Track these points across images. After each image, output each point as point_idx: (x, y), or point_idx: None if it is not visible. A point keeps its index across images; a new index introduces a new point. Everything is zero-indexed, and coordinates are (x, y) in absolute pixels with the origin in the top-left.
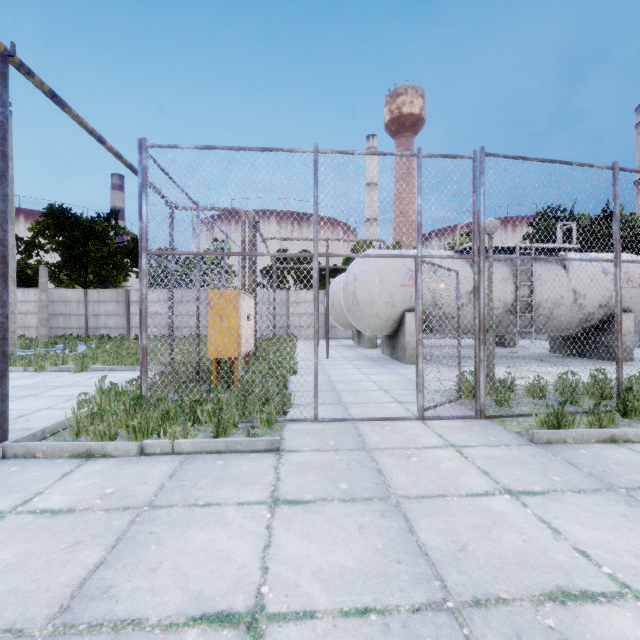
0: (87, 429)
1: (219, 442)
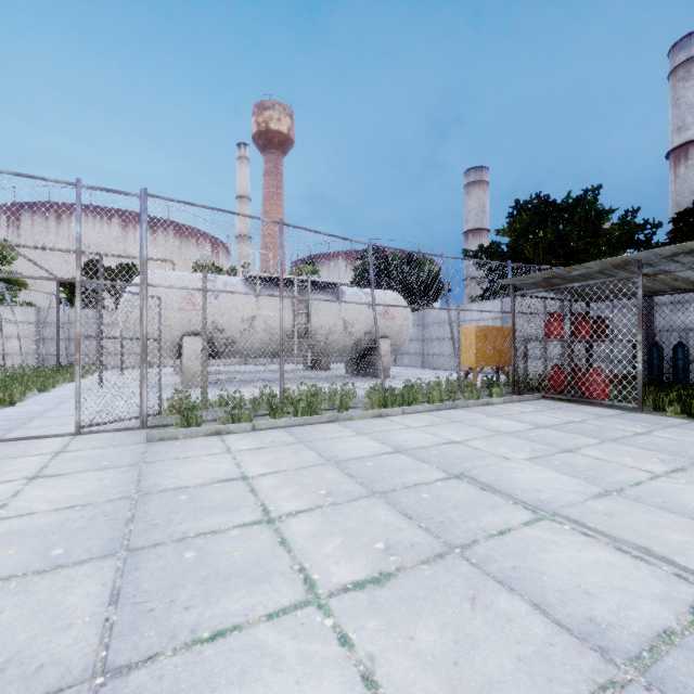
0: None
1: None
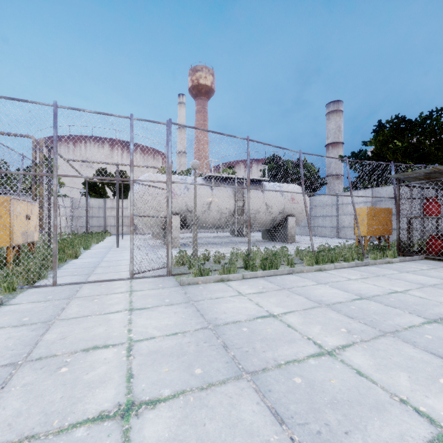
0: None
1: None
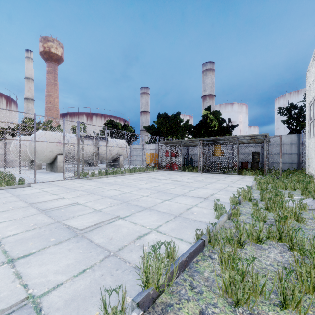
0: None
1: (14, 186)
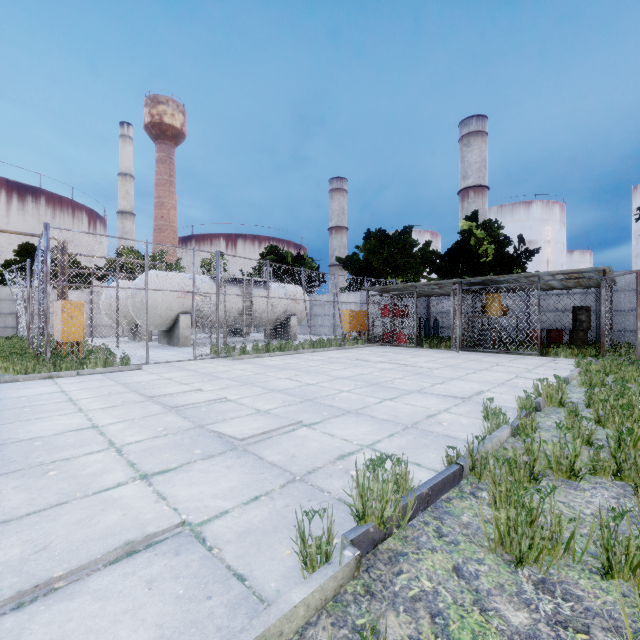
0: (30, 372)
1: (115, 368)
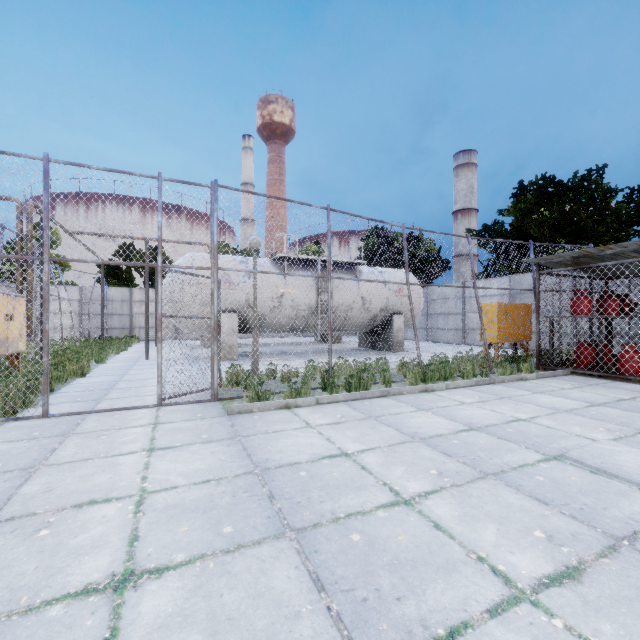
0: None
1: None
